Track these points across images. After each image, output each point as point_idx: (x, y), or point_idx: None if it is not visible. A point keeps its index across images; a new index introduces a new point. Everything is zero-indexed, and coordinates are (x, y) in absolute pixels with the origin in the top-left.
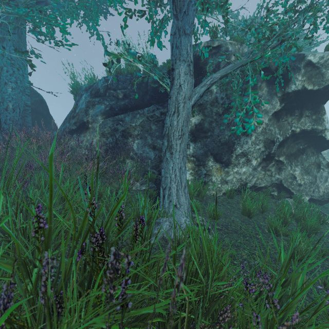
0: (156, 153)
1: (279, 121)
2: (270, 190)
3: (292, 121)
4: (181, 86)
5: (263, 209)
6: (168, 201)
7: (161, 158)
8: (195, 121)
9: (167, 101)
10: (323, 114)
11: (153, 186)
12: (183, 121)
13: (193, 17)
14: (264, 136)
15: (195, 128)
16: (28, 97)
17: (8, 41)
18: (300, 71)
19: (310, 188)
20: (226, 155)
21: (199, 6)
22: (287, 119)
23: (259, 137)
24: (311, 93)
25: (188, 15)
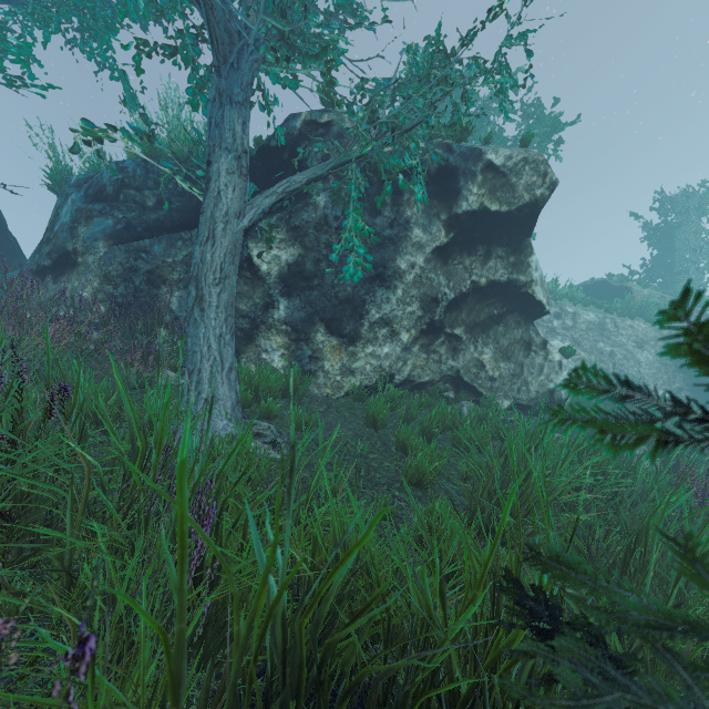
0: None
1: (448, 264)
2: (439, 389)
3: (473, 264)
4: (221, 193)
5: (406, 417)
6: (196, 393)
7: None
8: (288, 258)
9: None
10: (528, 256)
11: None
12: (224, 254)
13: (252, 74)
14: (421, 291)
15: (288, 271)
16: None
17: None
18: (476, 179)
19: (513, 385)
20: (352, 322)
21: (269, 53)
22: (462, 261)
23: (411, 291)
24: (500, 218)
25: (241, 69)
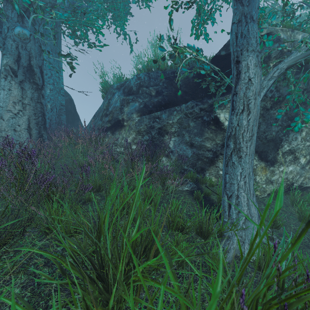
0: (194, 151)
1: None
2: None
3: None
4: (251, 80)
5: None
6: (236, 211)
7: (198, 156)
8: None
9: (202, 96)
10: None
11: (194, 187)
12: (253, 119)
13: (258, 1)
14: None
15: None
16: (62, 97)
17: (47, 46)
18: None
19: None
20: (272, 153)
21: None
22: None
23: None
24: None
25: None
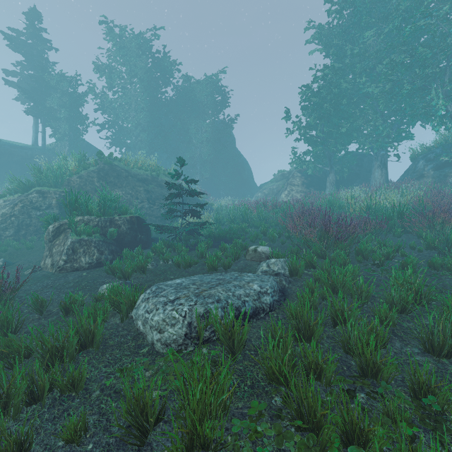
0: None
1: None
2: None
3: None
4: None
5: None
6: None
7: None
8: None
9: None
10: None
11: None
12: None
13: None
14: None
15: None
16: None
17: None
18: None
19: None
20: None
21: None
22: None
23: None
24: None
25: None
